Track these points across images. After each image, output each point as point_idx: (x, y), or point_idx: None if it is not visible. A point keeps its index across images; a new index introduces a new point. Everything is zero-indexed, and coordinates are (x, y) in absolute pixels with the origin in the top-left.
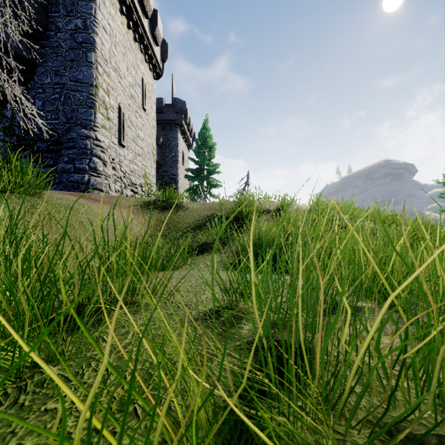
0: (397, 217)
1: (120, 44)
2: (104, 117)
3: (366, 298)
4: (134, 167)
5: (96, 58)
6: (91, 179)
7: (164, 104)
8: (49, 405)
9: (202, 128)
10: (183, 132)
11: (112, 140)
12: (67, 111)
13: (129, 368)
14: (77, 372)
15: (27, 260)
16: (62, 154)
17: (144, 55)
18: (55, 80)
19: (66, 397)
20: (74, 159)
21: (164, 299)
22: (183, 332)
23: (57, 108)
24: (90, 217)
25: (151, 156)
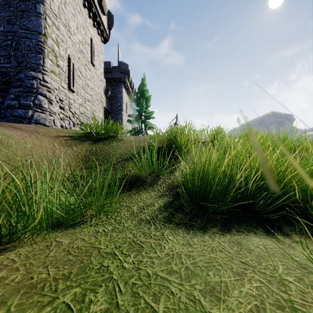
0: None
1: (70, 5)
2: (53, 63)
3: None
4: (84, 110)
5: (45, 10)
6: (35, 114)
7: (112, 66)
8: None
9: (141, 84)
10: (126, 88)
11: (62, 85)
12: (18, 56)
13: None
14: None
15: None
16: (10, 92)
17: (93, 21)
18: (7, 28)
19: None
20: (20, 96)
21: None
22: None
23: (9, 53)
24: None
25: (100, 102)
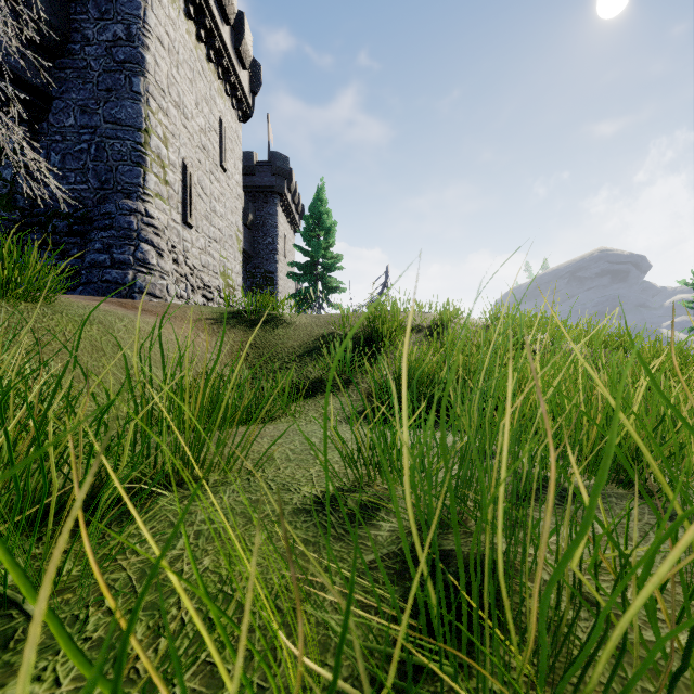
0: (625, 337)
1: (185, 66)
2: (160, 179)
3: (586, 471)
4: (207, 260)
5: (147, 87)
6: (138, 277)
7: (255, 162)
8: (10, 689)
9: (315, 200)
10: (285, 205)
11: (173, 217)
12: (101, 170)
13: (173, 608)
14: (76, 616)
15: (8, 408)
16: (93, 237)
17: (224, 83)
18: (81, 121)
19: (46, 670)
20: (111, 246)
21: (247, 473)
22: (275, 534)
23: (84, 165)
24: (131, 337)
25: (235, 242)
